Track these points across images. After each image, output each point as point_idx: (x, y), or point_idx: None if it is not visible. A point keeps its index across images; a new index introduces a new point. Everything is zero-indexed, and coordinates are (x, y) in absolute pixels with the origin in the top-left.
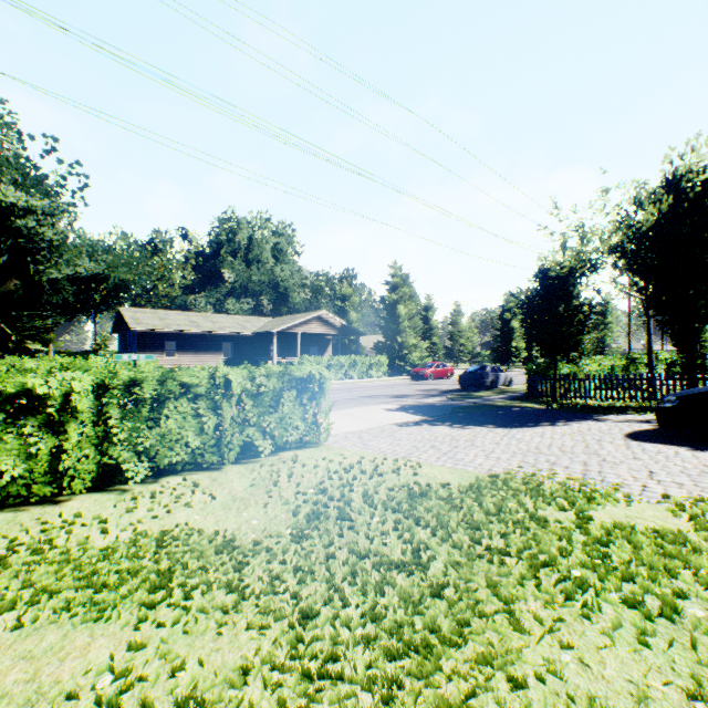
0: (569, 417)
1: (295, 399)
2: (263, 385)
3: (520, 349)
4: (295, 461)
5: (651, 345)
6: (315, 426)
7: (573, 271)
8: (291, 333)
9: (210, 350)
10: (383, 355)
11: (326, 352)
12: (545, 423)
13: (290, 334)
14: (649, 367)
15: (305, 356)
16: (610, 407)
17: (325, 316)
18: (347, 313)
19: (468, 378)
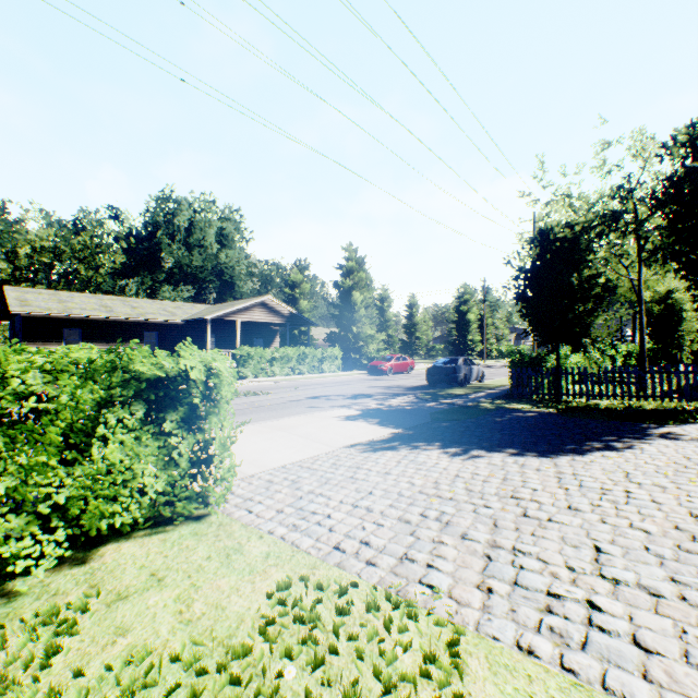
0: (612, 430)
1: (143, 424)
2: (46, 395)
3: (476, 342)
4: (55, 650)
5: (643, 333)
6: (207, 468)
7: (584, 232)
8: (230, 322)
9: (127, 340)
10: (337, 347)
11: (273, 344)
12: (593, 443)
13: (230, 323)
14: (641, 359)
15: (244, 348)
16: (646, 411)
17: (271, 303)
18: (298, 302)
19: (438, 373)
